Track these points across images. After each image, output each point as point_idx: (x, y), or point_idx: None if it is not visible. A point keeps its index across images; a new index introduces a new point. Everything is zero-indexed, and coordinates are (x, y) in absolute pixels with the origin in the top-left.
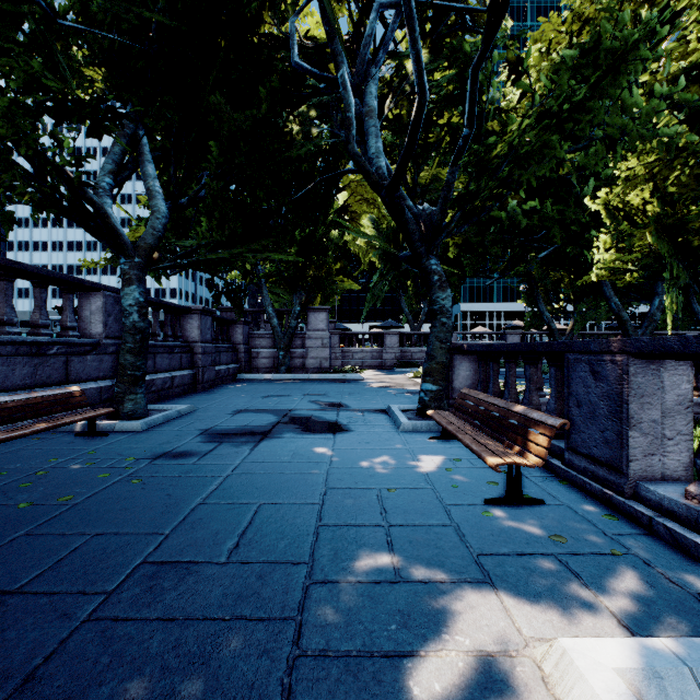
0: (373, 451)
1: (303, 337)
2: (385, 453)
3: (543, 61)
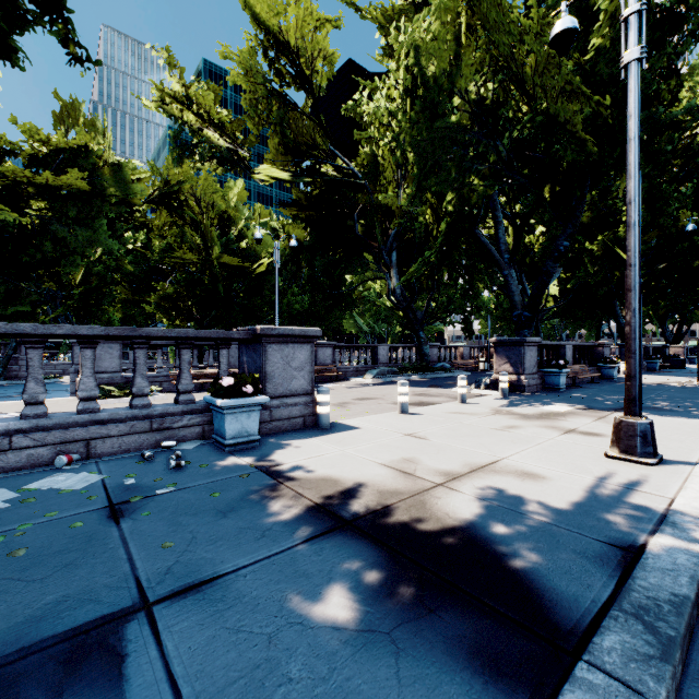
0: (57, 395)
1: (17, 359)
2: (61, 395)
3: (161, 240)
